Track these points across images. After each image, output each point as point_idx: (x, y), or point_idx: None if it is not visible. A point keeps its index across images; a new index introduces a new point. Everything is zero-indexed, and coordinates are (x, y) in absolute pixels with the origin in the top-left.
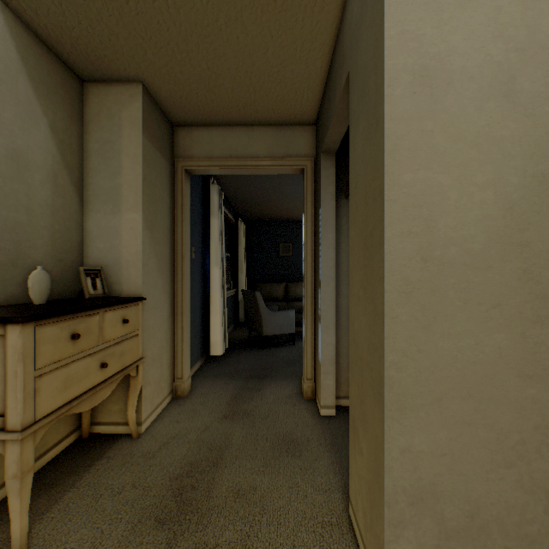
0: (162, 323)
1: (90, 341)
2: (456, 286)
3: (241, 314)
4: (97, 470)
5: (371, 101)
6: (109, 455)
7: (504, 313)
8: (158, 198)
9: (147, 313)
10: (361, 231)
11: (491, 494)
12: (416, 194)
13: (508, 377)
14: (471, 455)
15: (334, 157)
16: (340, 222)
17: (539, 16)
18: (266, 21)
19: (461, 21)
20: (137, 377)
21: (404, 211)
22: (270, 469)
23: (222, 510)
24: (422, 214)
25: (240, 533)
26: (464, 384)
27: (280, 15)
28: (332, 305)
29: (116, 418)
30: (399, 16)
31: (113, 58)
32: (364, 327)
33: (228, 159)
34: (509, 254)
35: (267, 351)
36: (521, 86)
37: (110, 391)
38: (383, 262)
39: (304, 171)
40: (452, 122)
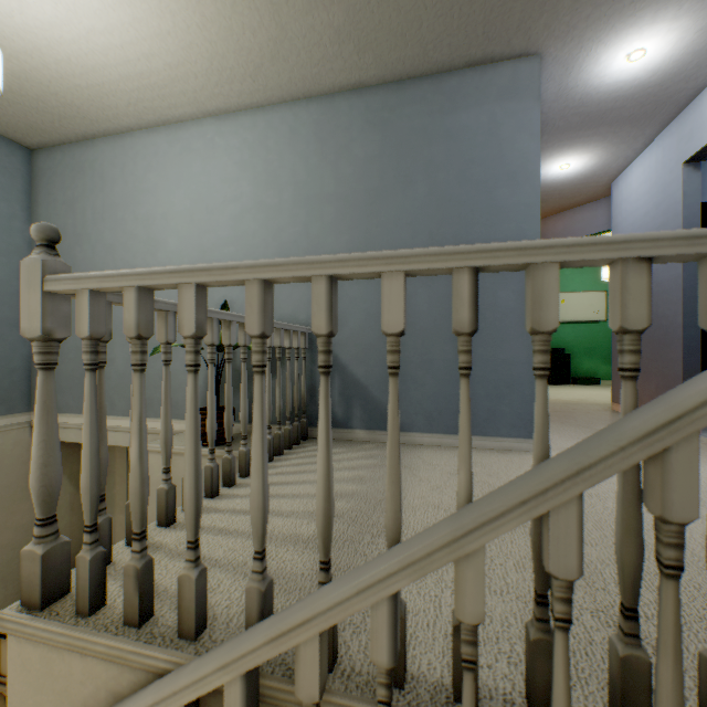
0: None
1: None
2: None
3: None
4: None
5: None
6: None
7: None
8: None
9: None
10: None
11: None
12: None
13: None
14: None
15: None
16: None
17: None
18: None
19: None
20: None
21: None
22: None
23: None
24: None
25: None
26: None
27: None
28: None
29: None
30: None
31: None
32: None
33: None
34: None
35: None
36: None
37: None
38: None
39: None
40: None
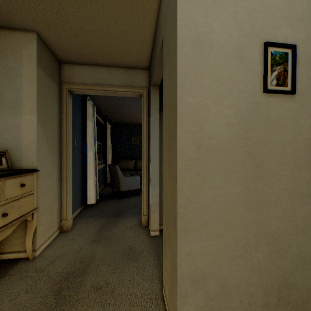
0: (52, 186)
1: None
2: (215, 161)
3: (108, 178)
4: (1, 284)
5: (171, 56)
6: (11, 273)
7: (239, 175)
8: (49, 107)
9: (40, 179)
10: (167, 130)
11: (232, 273)
12: (194, 109)
13: (240, 209)
14: (222, 253)
15: (158, 88)
16: (162, 125)
17: (255, 19)
18: (115, 4)
19: (217, 15)
20: (33, 220)
21: (188, 119)
22: (118, 270)
23: (86, 300)
24: (197, 121)
25: None
26: (219, 215)
27: (124, 1)
28: (157, 172)
29: (18, 248)
30: (185, 8)
31: (14, 14)
32: (169, 185)
33: (96, 85)
34: (241, 144)
35: (122, 200)
36: (247, 54)
37: (10, 231)
38: (176, 147)
39: (142, 95)
40: (213, 70)
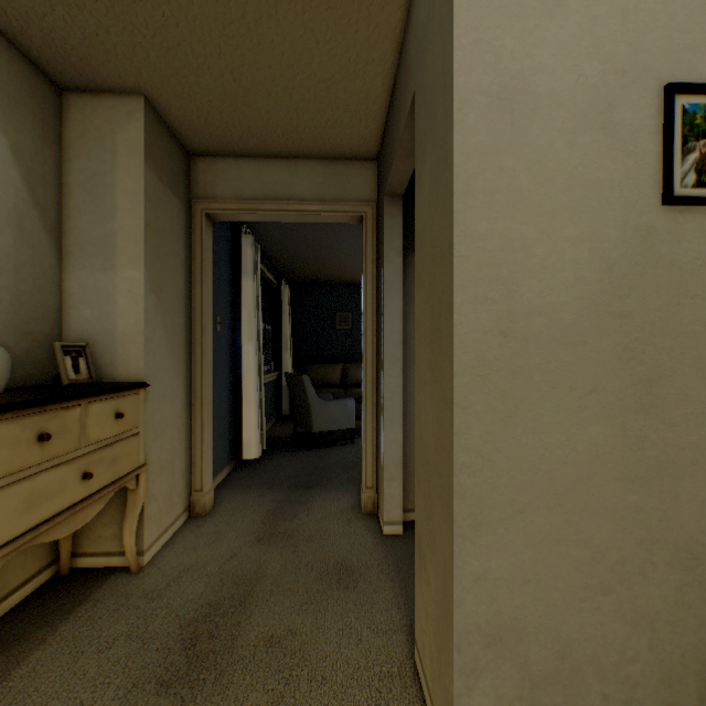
0: (174, 418)
1: (67, 444)
2: (543, 366)
3: (285, 404)
4: (79, 618)
5: (439, 129)
6: (97, 596)
7: (601, 401)
8: (168, 251)
9: (151, 404)
10: (428, 296)
11: (585, 628)
12: (494, 249)
13: (605, 480)
14: (561, 581)
15: (400, 202)
16: (408, 286)
17: (642, 31)
18: (309, 21)
19: (548, 31)
20: (137, 490)
21: (479, 271)
22: (315, 607)
23: (249, 665)
24: (501, 276)
25: (272, 694)
26: (553, 491)
27: (328, 15)
28: (398, 392)
29: (108, 546)
30: (472, 21)
31: (103, 60)
32: (432, 420)
33: (264, 201)
34: (607, 326)
35: (317, 452)
36: (621, 116)
37: (97, 511)
38: (453, 336)
39: (363, 219)
40: (538, 159)
